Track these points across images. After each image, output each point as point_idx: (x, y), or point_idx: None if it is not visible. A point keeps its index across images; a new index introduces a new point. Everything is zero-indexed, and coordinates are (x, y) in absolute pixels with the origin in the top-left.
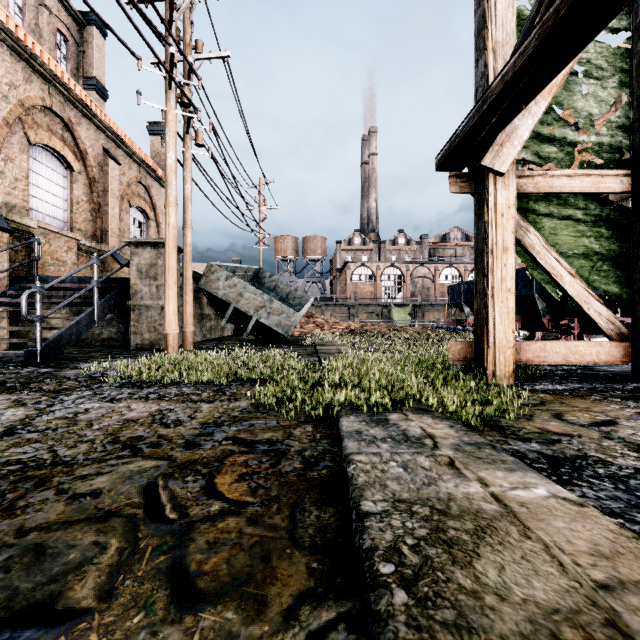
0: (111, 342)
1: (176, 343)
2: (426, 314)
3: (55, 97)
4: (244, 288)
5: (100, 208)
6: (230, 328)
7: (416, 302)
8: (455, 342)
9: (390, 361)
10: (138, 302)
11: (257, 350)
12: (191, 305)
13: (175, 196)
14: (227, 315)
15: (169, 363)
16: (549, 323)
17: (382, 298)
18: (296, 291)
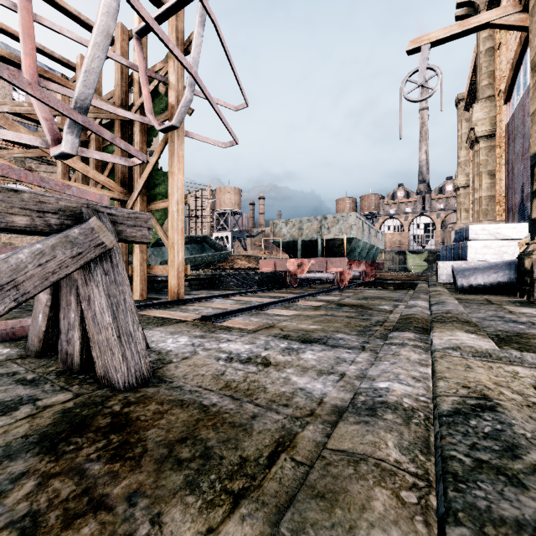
0: None
1: None
2: None
3: None
4: None
5: None
6: None
7: (433, 249)
8: None
9: None
10: None
11: None
12: None
13: None
14: None
15: None
16: None
17: (397, 246)
18: (222, 247)
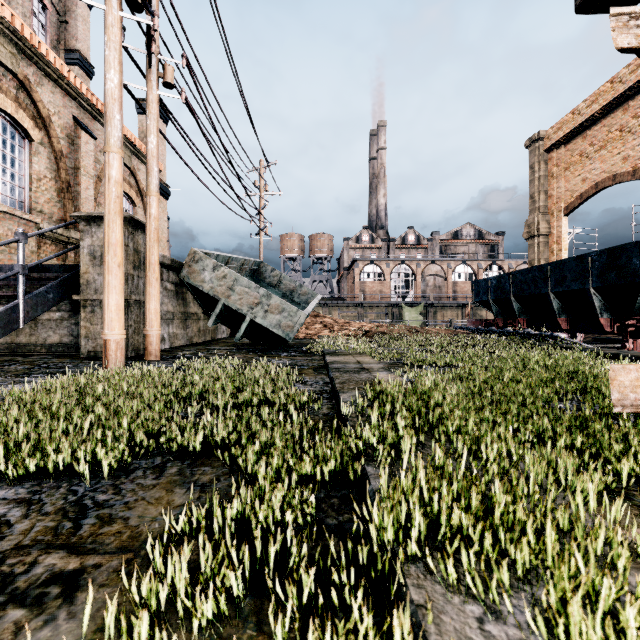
0: (60, 348)
1: (121, 353)
2: (438, 314)
3: (4, 46)
4: (235, 280)
5: (69, 188)
6: (225, 329)
7: (428, 301)
8: (623, 365)
9: (469, 397)
10: (89, 296)
11: (245, 361)
12: (157, 299)
13: (119, 138)
14: (215, 314)
15: (47, 401)
16: (608, 323)
17: (392, 297)
18: (301, 287)
